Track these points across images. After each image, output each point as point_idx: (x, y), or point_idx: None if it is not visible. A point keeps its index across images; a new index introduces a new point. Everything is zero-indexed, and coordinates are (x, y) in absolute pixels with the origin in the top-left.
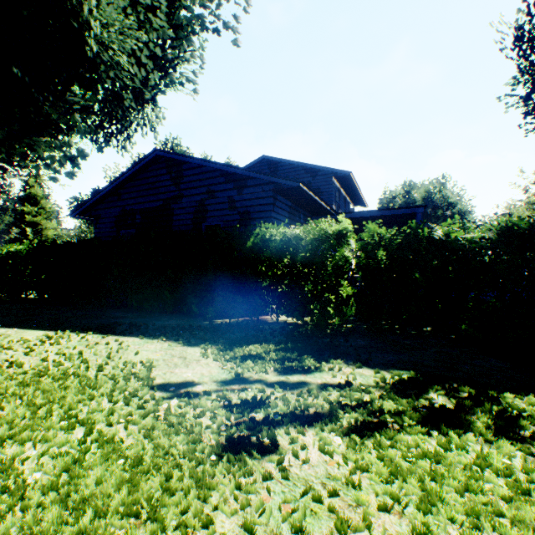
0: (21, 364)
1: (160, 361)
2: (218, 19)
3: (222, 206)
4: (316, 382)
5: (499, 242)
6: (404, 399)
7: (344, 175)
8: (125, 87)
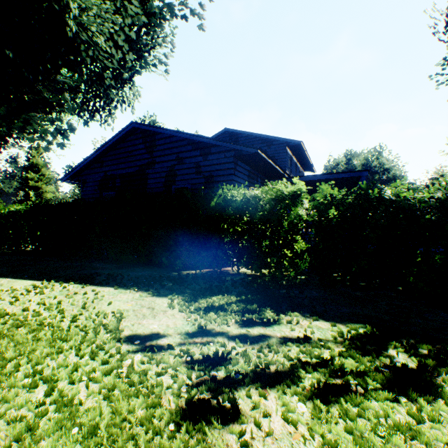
0: (3, 314)
1: (130, 312)
2: (186, 7)
3: (190, 171)
4: (275, 336)
5: (447, 201)
6: (364, 357)
7: (296, 145)
8: (105, 67)
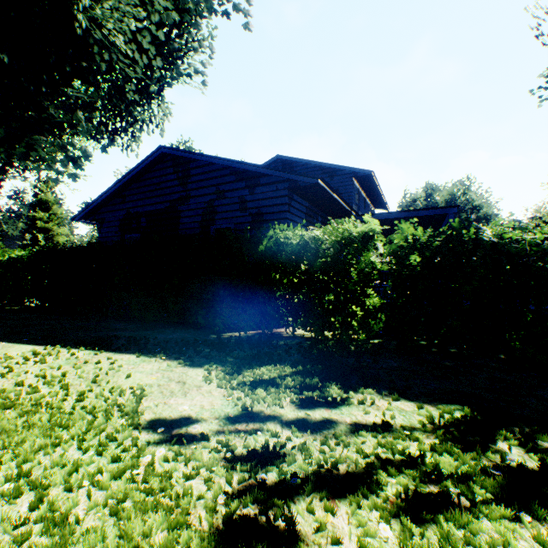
0: None
1: (154, 387)
2: (228, 1)
3: (233, 208)
4: (344, 421)
5: None
6: (466, 454)
7: (365, 175)
8: (127, 78)
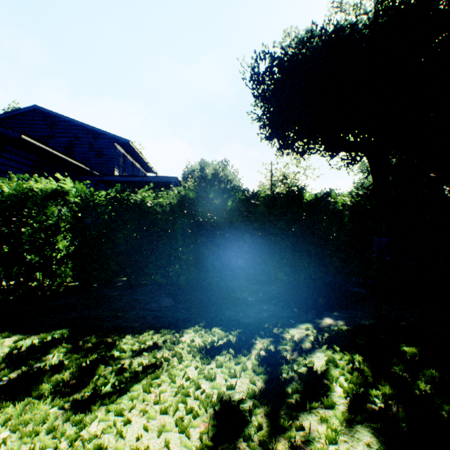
0: None
1: None
2: None
3: None
4: None
5: (177, 207)
6: None
7: (126, 143)
8: None
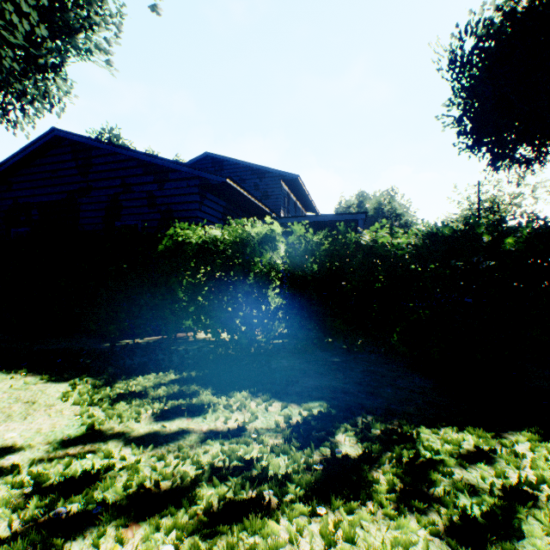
0: None
1: None
2: None
3: (140, 203)
4: (200, 430)
5: (424, 248)
6: (299, 451)
7: (292, 179)
8: (2, 41)
